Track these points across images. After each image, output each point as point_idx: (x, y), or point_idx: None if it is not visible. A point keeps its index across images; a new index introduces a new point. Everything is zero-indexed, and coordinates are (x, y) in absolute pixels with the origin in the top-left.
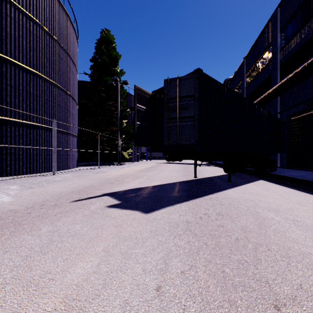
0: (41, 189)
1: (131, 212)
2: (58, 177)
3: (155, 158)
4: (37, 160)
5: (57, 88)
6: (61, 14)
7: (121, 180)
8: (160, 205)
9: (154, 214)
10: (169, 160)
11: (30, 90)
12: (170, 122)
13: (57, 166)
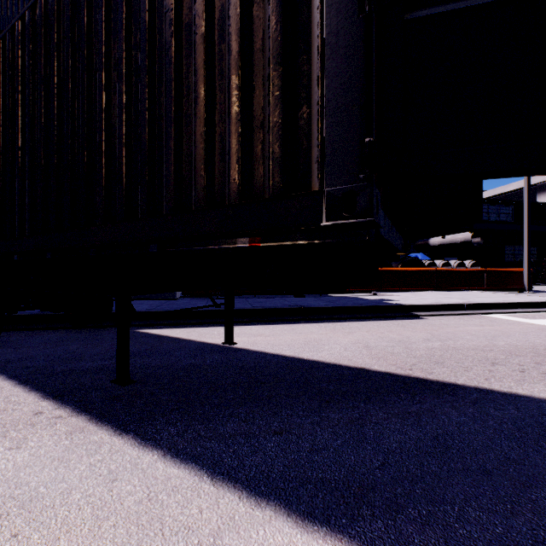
0: None
1: None
2: None
3: None
4: None
5: None
6: None
7: None
8: None
9: None
10: None
11: None
12: None
13: None
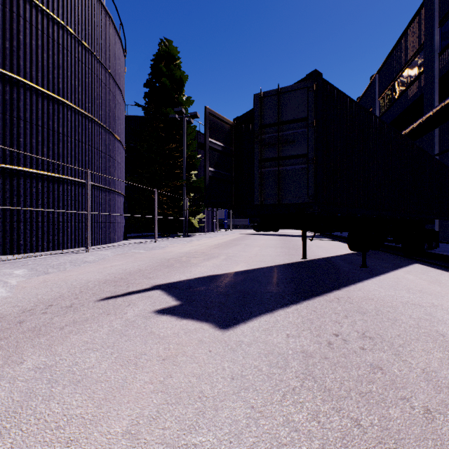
0: (60, 275)
1: (196, 326)
2: (92, 256)
3: (238, 226)
4: (65, 230)
5: (94, 124)
6: (100, 16)
7: (185, 262)
8: (248, 311)
9: (238, 333)
10: (259, 230)
11: (53, 126)
12: (265, 167)
13: (94, 239)
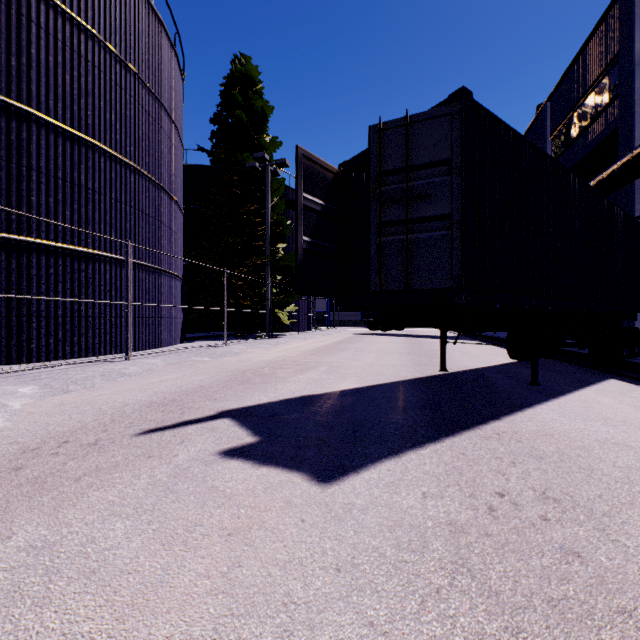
0: (85, 395)
1: (282, 477)
2: (134, 366)
3: (345, 323)
4: (96, 328)
5: (139, 176)
6: (146, 20)
7: (267, 375)
8: (361, 454)
9: (346, 490)
10: (375, 328)
11: (79, 179)
12: (387, 234)
13: (139, 341)
